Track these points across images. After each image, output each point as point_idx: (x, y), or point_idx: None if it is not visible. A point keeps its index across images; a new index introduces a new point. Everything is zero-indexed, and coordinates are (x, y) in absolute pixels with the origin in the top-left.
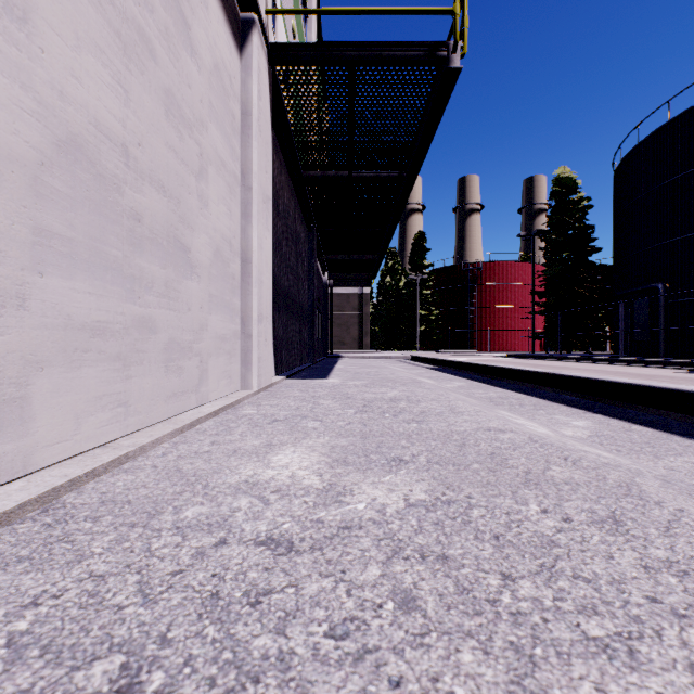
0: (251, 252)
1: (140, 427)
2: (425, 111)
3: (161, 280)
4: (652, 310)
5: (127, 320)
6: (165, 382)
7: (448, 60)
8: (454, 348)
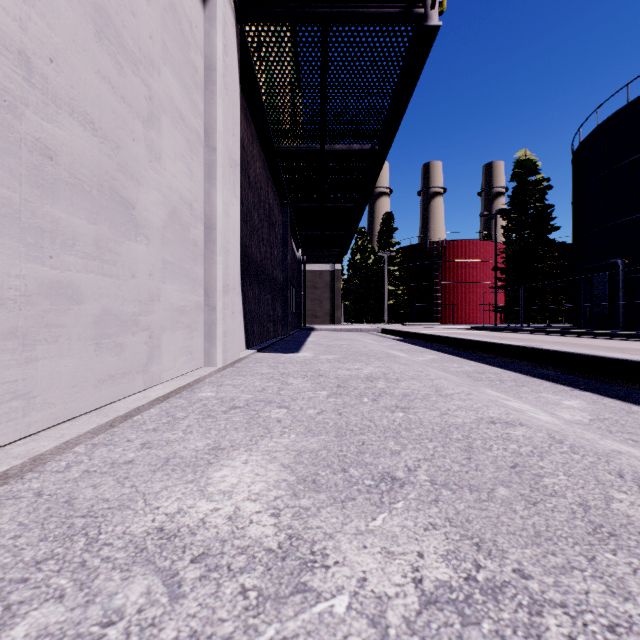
0: (215, 217)
1: (53, 423)
2: (399, 78)
3: (88, 237)
4: (611, 285)
5: (29, 285)
6: (95, 363)
7: (426, 16)
8: (420, 321)
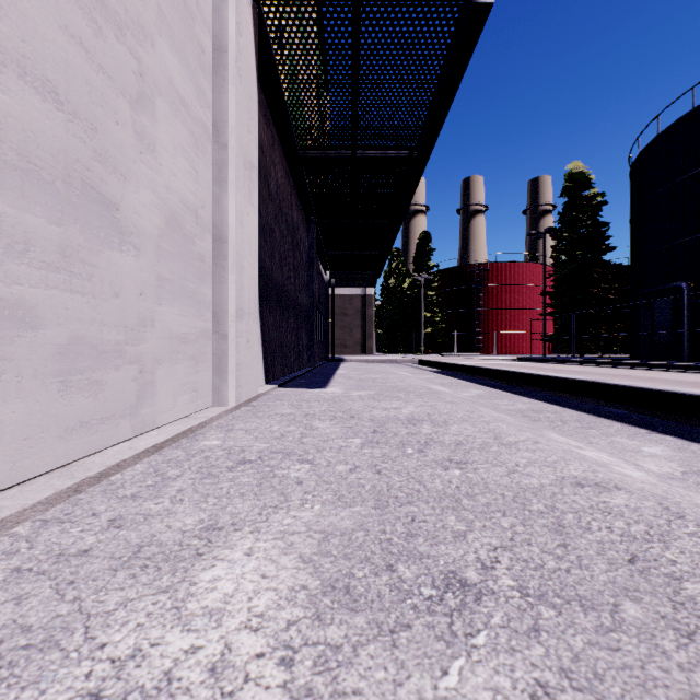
0: (226, 227)
1: None
2: (443, 70)
3: (49, 242)
4: (674, 311)
5: None
6: (60, 406)
7: None
8: (460, 351)
